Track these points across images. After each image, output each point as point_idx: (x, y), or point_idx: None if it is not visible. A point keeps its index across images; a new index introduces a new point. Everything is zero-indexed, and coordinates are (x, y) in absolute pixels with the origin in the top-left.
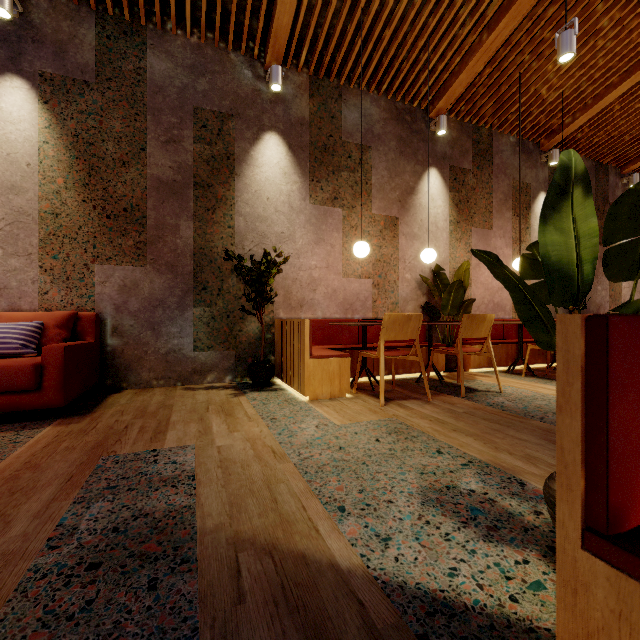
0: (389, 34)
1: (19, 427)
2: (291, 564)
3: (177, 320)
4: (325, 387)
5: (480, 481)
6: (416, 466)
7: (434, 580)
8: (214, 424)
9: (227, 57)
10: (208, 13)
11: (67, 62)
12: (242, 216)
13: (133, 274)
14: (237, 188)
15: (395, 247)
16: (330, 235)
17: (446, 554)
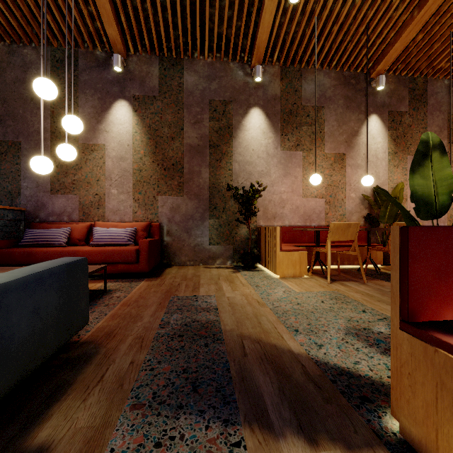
0: (336, 29)
1: (130, 280)
2: (269, 347)
3: (200, 227)
4: (290, 270)
5: (388, 328)
6: (346, 317)
7: (344, 364)
8: (224, 286)
9: (228, 66)
10: (217, 43)
11: (145, 87)
12: (237, 162)
13: (177, 201)
14: (234, 145)
15: (342, 175)
16: (294, 170)
17: (354, 356)
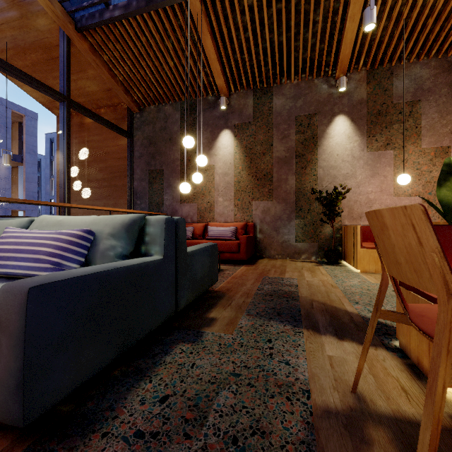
0: (432, 21)
1: (233, 265)
2: (330, 307)
3: (287, 226)
4: (371, 266)
5: None
6: None
7: (384, 321)
8: (305, 274)
9: (312, 83)
10: (302, 66)
11: (242, 116)
12: (321, 168)
13: (267, 205)
14: (318, 153)
15: None
16: (383, 170)
17: None
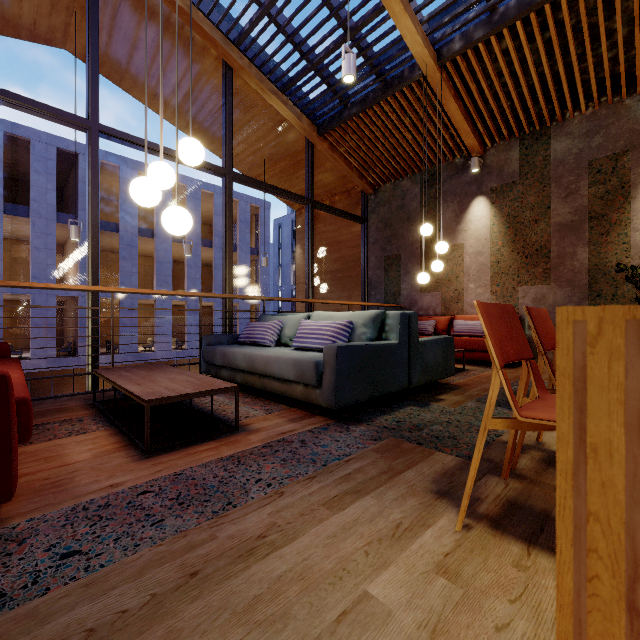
0: None
1: (485, 367)
2: None
3: None
4: None
5: None
6: None
7: None
8: None
9: (621, 106)
10: (600, 87)
11: (503, 176)
12: (638, 231)
13: (541, 290)
14: (632, 209)
15: None
16: None
17: None
